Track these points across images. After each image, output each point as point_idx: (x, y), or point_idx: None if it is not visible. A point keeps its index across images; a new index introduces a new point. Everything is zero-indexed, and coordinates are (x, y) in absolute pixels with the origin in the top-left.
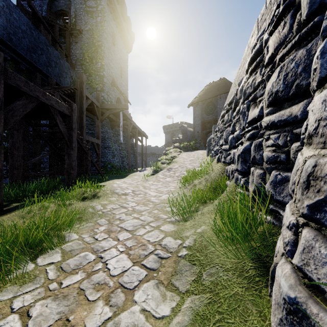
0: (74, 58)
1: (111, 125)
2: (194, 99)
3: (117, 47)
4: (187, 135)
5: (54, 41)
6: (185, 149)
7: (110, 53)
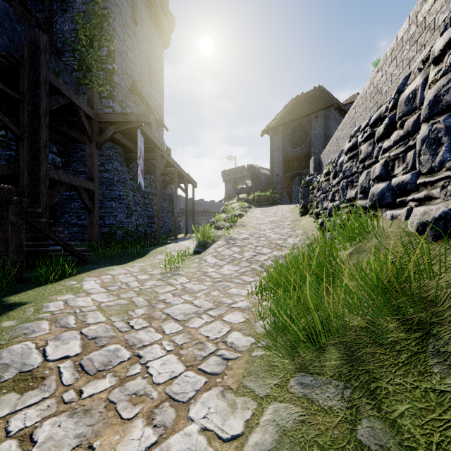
0: (61, 39)
1: (126, 159)
2: (271, 123)
3: (143, 31)
4: (259, 180)
5: None
6: (256, 204)
7: (128, 35)
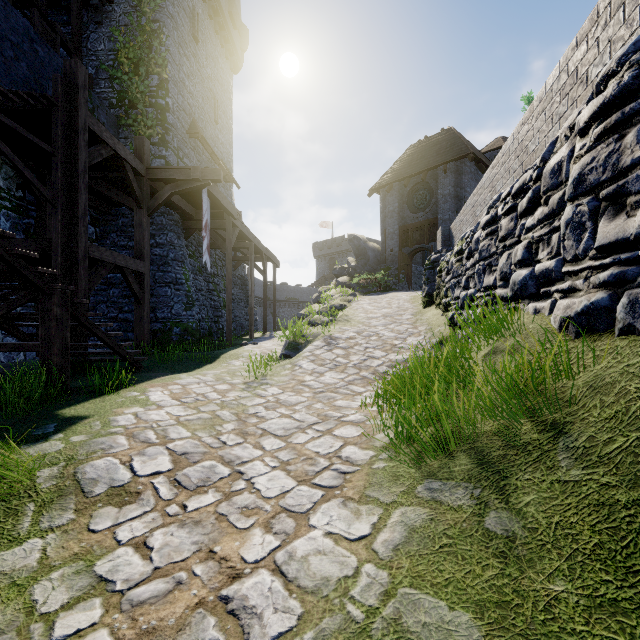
0: (94, 62)
1: (184, 229)
2: (383, 178)
3: (206, 50)
4: (366, 257)
5: (29, 6)
6: (362, 291)
7: (186, 57)
